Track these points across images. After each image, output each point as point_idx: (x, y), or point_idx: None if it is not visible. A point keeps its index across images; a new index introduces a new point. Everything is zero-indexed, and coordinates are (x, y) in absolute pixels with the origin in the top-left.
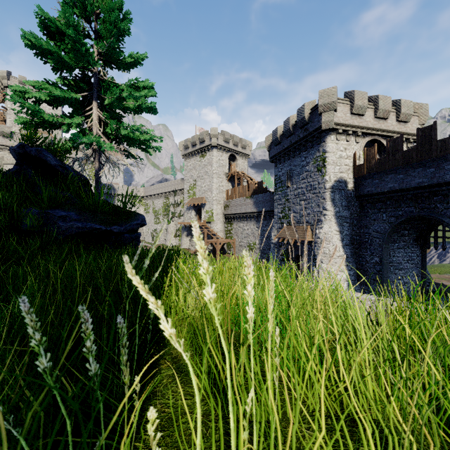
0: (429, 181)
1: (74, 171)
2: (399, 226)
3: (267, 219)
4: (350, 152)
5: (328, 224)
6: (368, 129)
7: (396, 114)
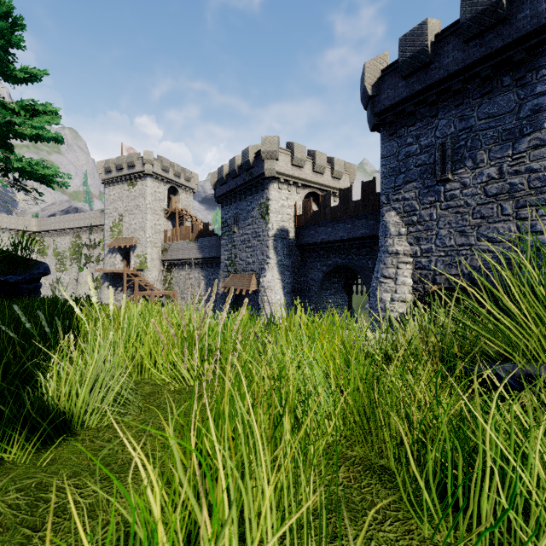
0: (348, 236)
1: None
2: (329, 274)
3: (214, 267)
4: (292, 202)
5: (271, 273)
6: (308, 182)
7: (331, 170)
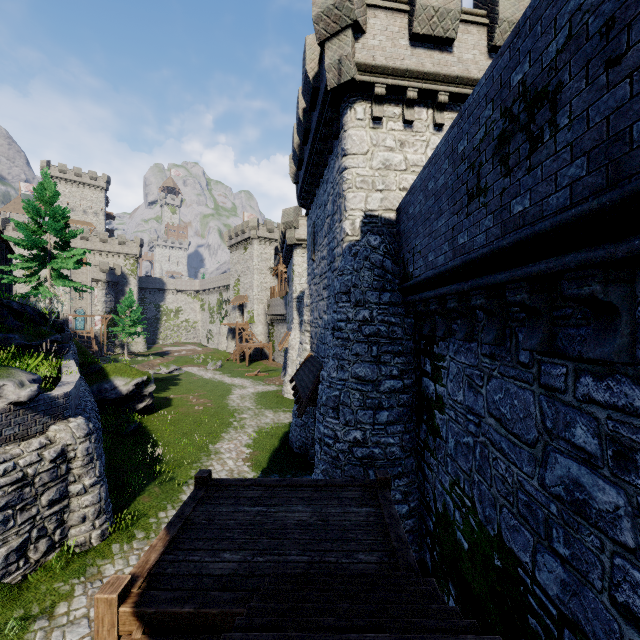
0: None
1: (32, 309)
2: None
3: None
4: None
5: (294, 332)
6: None
7: None
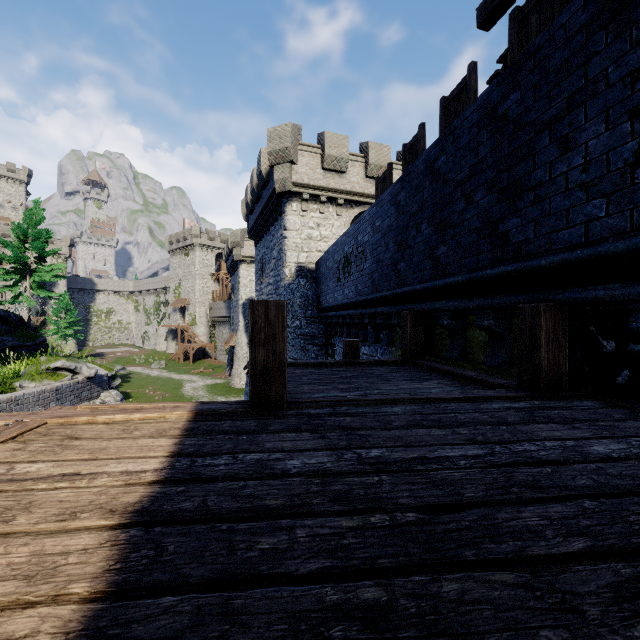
0: None
1: (15, 315)
2: None
3: None
4: None
5: (240, 333)
6: None
7: None
